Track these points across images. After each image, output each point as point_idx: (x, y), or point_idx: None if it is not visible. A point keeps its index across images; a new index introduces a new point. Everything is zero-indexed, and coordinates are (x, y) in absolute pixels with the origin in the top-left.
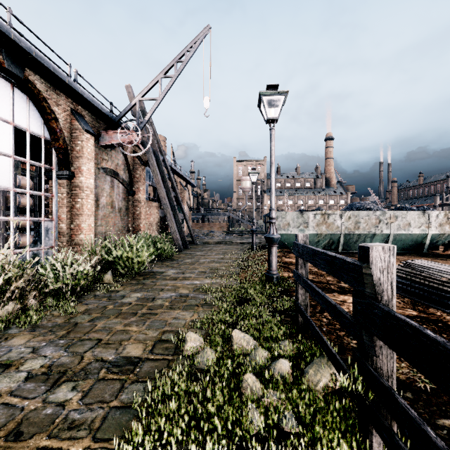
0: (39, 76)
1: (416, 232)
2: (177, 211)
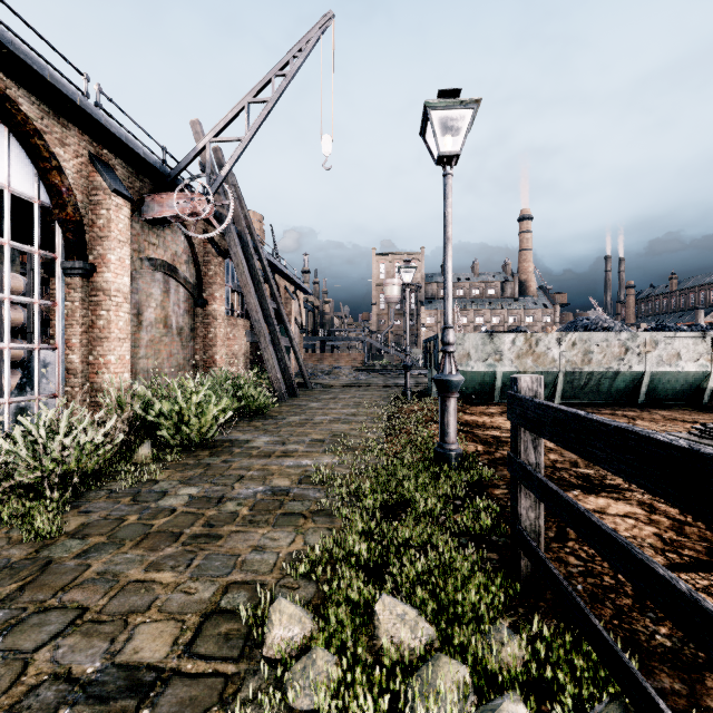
0: (26, 90)
1: (691, 369)
2: (278, 334)
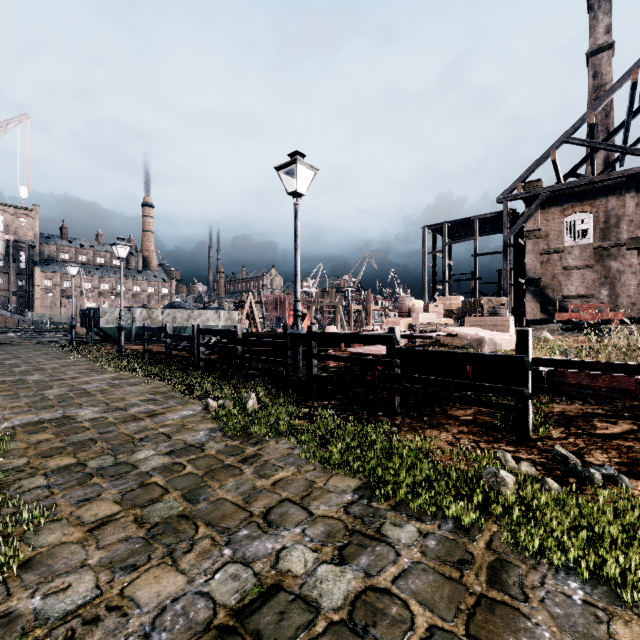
0: None
1: (213, 324)
2: None
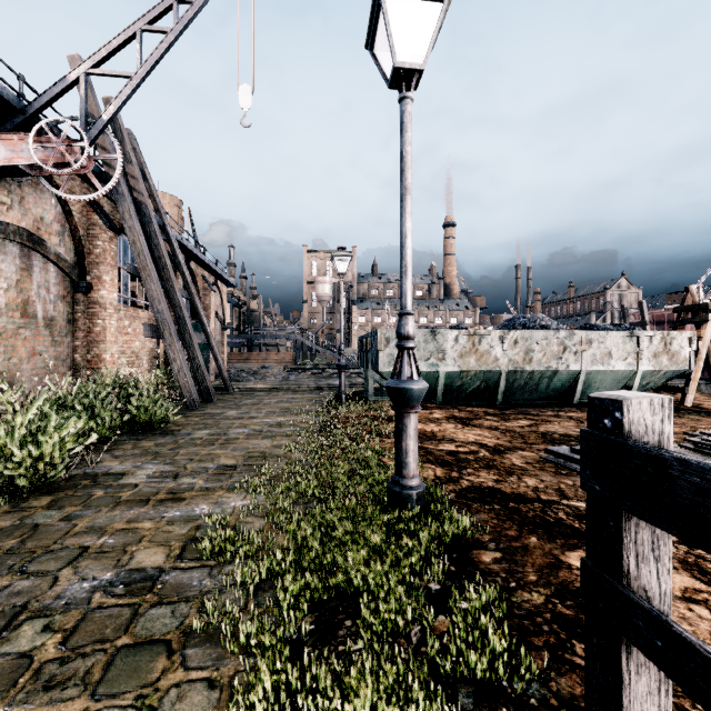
0: None
1: (620, 367)
2: (190, 329)
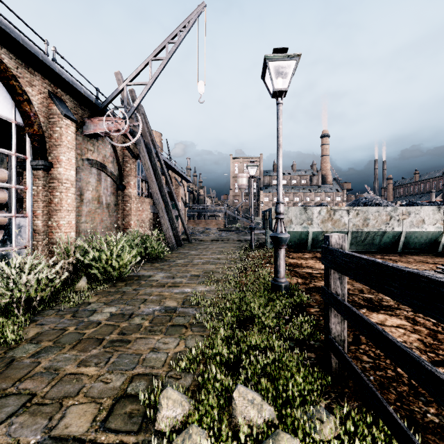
0: (6, 50)
1: (431, 229)
2: (170, 208)
